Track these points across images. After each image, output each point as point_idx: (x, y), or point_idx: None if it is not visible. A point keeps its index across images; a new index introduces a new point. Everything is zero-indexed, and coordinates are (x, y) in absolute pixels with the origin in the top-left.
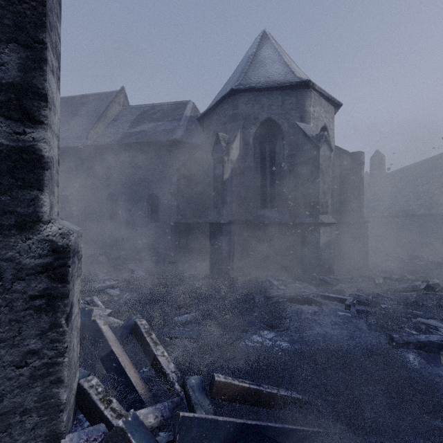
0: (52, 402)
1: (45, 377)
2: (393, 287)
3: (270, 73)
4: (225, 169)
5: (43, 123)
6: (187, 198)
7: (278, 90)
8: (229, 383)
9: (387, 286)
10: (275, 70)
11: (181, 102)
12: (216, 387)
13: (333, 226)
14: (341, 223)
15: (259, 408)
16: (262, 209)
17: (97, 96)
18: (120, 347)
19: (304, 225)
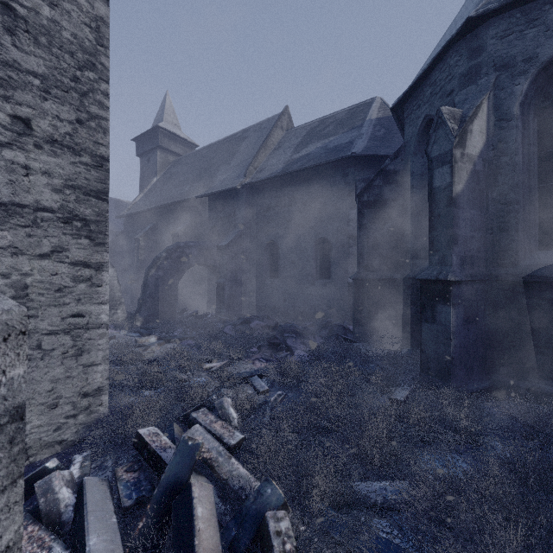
0: None
1: None
2: None
3: None
4: (457, 174)
5: None
6: (375, 239)
7: None
8: None
9: None
10: None
11: (362, 103)
12: None
13: None
14: None
15: None
16: (543, 251)
17: (258, 126)
18: None
19: None
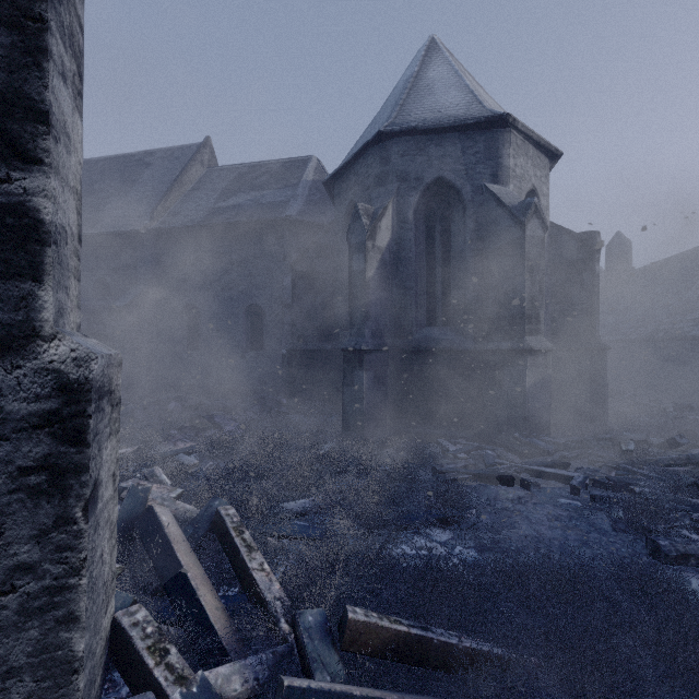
0: (60, 656)
1: (46, 612)
2: (653, 458)
3: (442, 104)
4: (369, 261)
5: (42, 163)
6: (308, 310)
7: (456, 131)
8: (373, 624)
9: (642, 456)
10: (450, 99)
11: (298, 158)
12: (350, 630)
13: (549, 355)
14: (561, 350)
15: (427, 670)
16: (429, 327)
17: (169, 152)
18: (191, 552)
19: (500, 353)
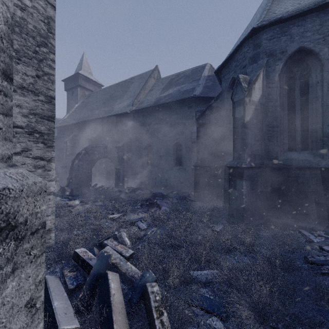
0: None
1: None
2: None
3: None
4: (247, 110)
5: None
6: (206, 144)
7: (314, 12)
8: None
9: None
10: None
11: (199, 66)
12: None
13: None
14: None
15: None
16: (290, 151)
17: (140, 76)
18: (125, 322)
19: None
